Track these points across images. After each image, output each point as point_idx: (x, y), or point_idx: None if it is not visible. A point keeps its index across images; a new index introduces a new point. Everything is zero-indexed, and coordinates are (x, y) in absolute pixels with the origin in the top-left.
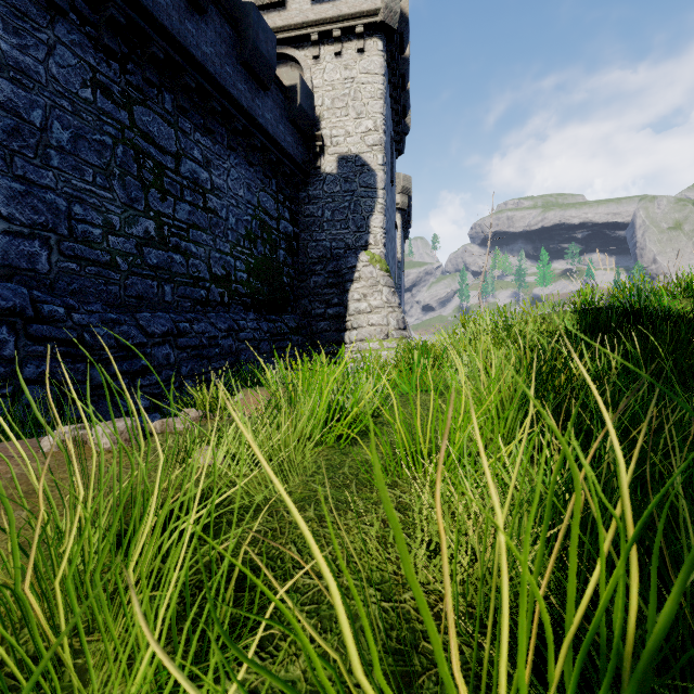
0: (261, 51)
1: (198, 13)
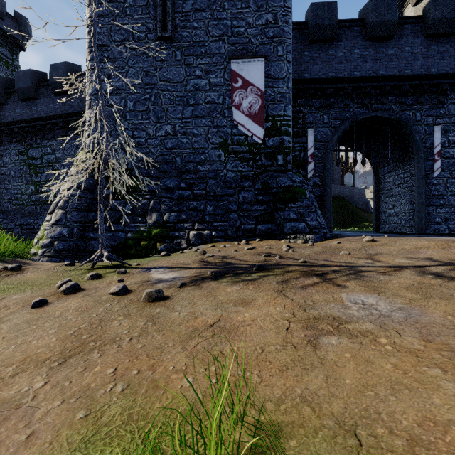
0: (56, 81)
1: (36, 99)
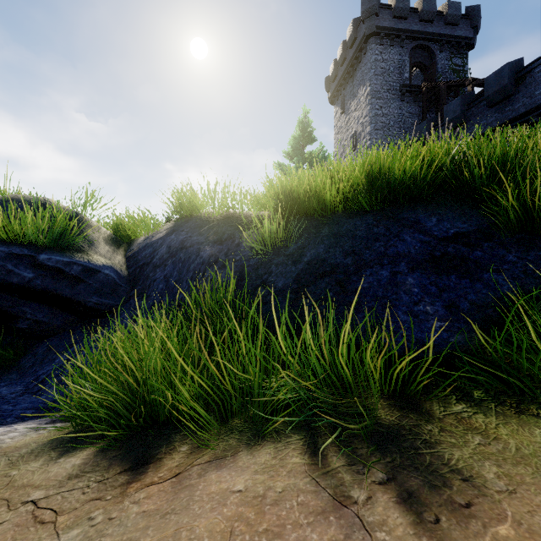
0: None
1: None
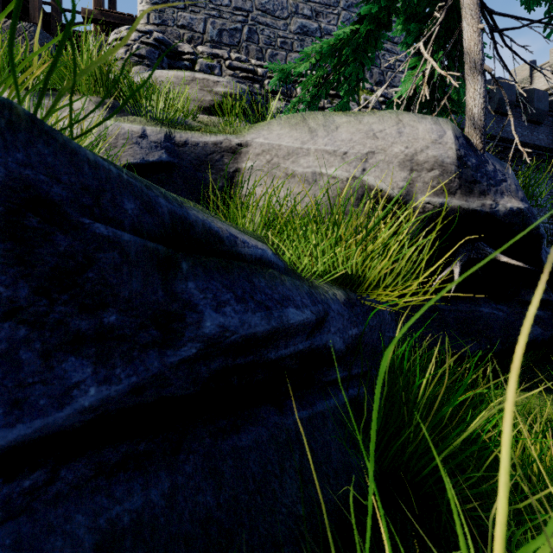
0: None
1: (538, 125)
